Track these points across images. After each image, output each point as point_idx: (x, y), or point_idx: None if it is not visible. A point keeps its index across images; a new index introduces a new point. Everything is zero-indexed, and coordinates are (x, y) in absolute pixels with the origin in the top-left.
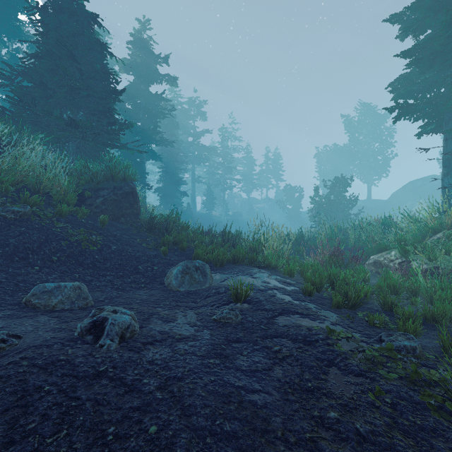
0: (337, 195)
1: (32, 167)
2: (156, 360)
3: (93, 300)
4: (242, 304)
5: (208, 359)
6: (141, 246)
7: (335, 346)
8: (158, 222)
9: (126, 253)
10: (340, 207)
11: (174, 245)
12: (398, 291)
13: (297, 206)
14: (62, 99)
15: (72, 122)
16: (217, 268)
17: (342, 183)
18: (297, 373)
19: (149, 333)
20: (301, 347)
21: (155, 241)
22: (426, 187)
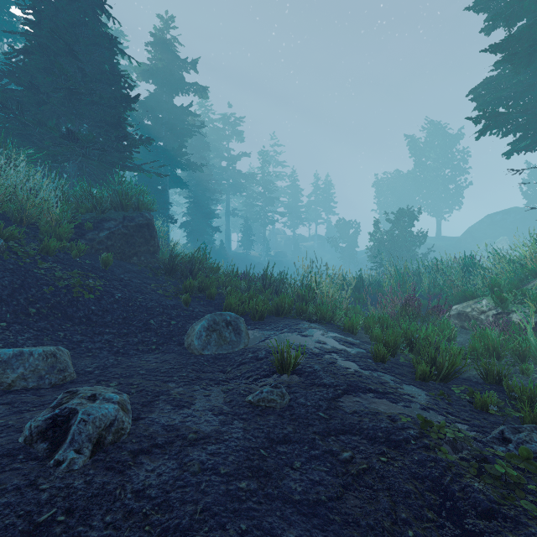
0: (402, 230)
1: (12, 189)
2: (149, 488)
3: (77, 371)
4: (290, 375)
5: (238, 482)
6: (156, 293)
7: (438, 452)
8: (180, 262)
9: (134, 303)
10: (406, 246)
11: (199, 292)
12: (500, 354)
13: (352, 245)
14: (59, 106)
15: (69, 134)
16: (255, 322)
17: (408, 216)
18: (385, 506)
19: (147, 431)
20: (384, 452)
21: (175, 286)
22: (507, 222)
